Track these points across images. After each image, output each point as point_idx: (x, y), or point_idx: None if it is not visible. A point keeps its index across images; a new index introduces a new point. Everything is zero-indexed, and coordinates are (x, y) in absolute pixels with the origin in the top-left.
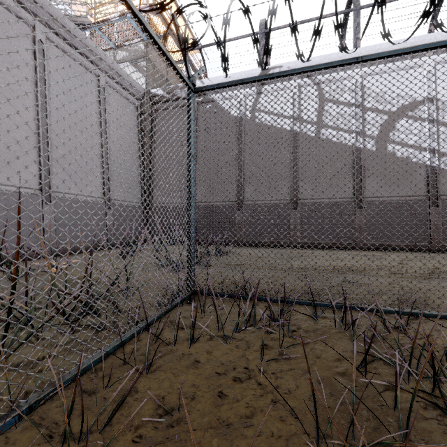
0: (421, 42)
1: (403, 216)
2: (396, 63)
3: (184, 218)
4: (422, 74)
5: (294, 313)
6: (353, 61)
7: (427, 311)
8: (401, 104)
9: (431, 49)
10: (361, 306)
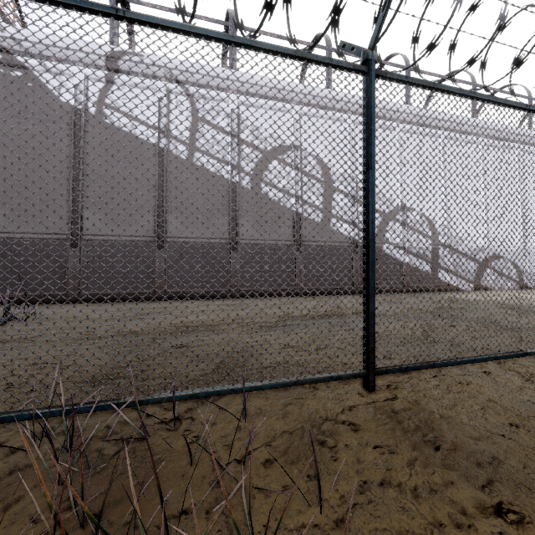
0: (289, 88)
1: (183, 260)
2: (269, 101)
3: None
4: (290, 120)
5: (5, 438)
6: (111, 12)
7: (212, 388)
8: (273, 145)
9: (216, 40)
10: (123, 401)
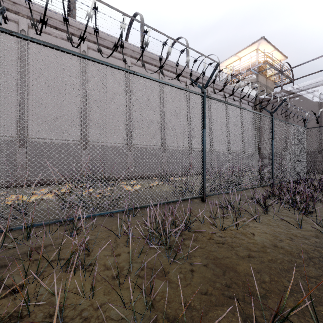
0: None
1: None
2: None
3: (304, 160)
4: None
5: None
6: None
7: None
8: None
9: None
10: None
